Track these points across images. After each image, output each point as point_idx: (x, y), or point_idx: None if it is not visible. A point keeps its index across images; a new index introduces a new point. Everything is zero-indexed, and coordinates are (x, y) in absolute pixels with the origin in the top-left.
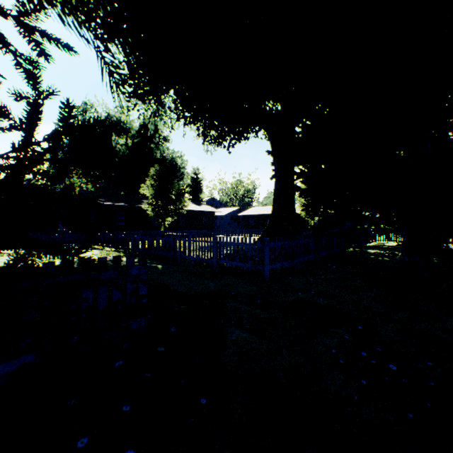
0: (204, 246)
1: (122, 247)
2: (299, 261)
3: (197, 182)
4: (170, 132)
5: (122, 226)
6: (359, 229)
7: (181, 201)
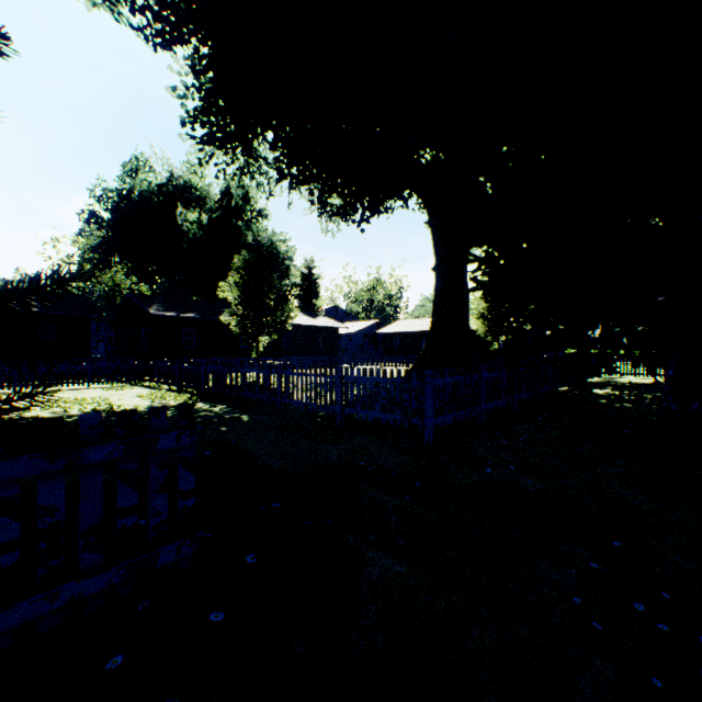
0: (321, 384)
1: (186, 384)
2: (482, 410)
3: (310, 282)
4: (268, 200)
5: (191, 350)
6: (595, 355)
7: (284, 309)
